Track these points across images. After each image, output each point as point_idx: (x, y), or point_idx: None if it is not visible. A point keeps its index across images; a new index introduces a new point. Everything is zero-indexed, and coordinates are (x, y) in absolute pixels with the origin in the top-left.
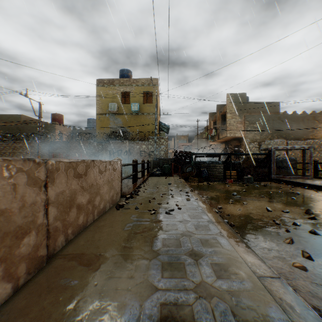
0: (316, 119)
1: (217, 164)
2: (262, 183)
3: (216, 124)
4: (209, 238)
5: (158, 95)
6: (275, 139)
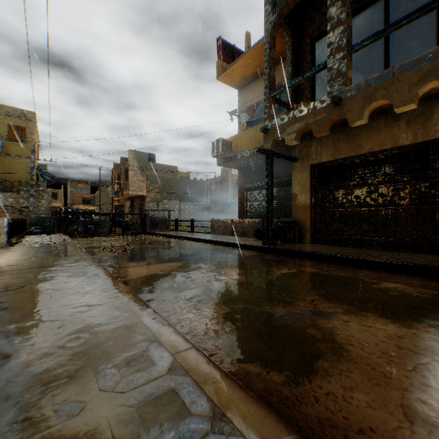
0: (204, 185)
1: (105, 222)
2: (137, 235)
3: (120, 178)
4: (66, 246)
5: (36, 134)
6: (174, 199)
